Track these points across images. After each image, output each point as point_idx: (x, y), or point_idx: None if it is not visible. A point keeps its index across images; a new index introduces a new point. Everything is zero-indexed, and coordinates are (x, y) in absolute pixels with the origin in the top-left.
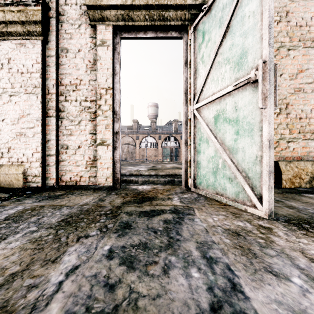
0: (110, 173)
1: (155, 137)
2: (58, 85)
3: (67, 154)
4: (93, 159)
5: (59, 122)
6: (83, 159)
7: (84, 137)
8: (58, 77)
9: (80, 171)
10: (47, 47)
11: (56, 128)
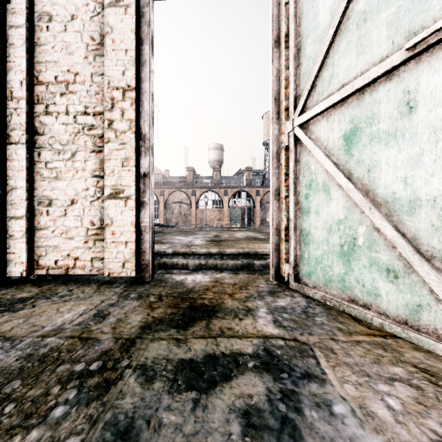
0: (131, 253)
1: (219, 193)
2: (31, 84)
3: (51, 216)
4: (100, 226)
5: (35, 154)
6: (81, 226)
7: (82, 182)
8: (33, 68)
9: (75, 248)
10: (10, 9)
11: (26, 166)
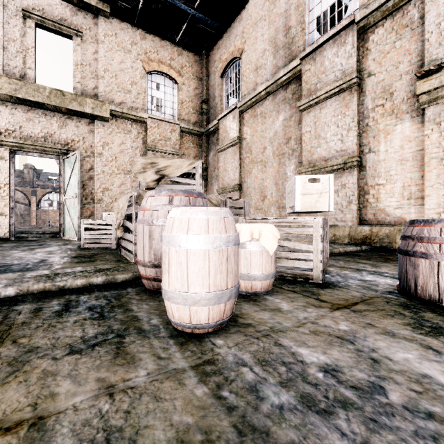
0: (8, 231)
1: None
2: None
3: None
4: None
5: None
6: None
7: None
8: None
9: None
10: None
11: None
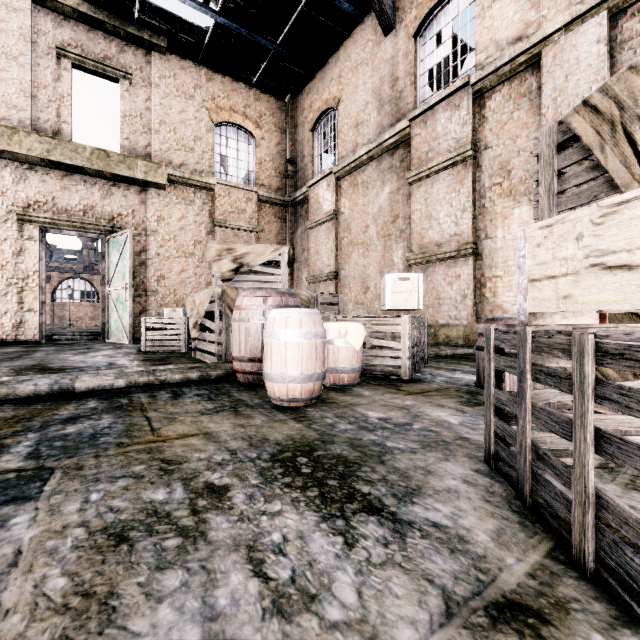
0: (38, 332)
1: (92, 281)
2: None
3: None
4: (21, 322)
5: None
6: (10, 322)
7: (11, 305)
8: None
9: (7, 331)
10: None
11: None
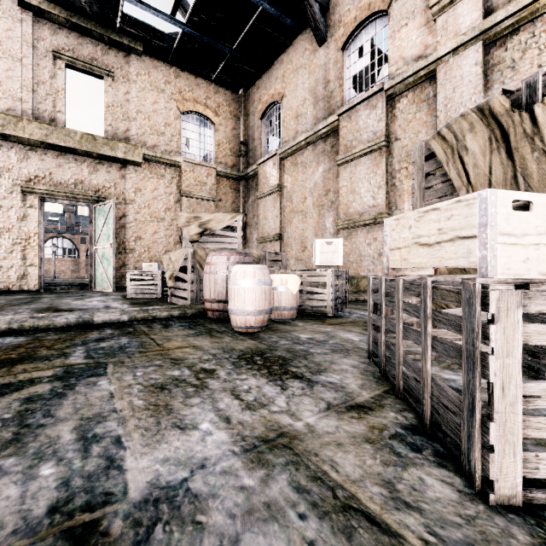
0: (38, 283)
1: (73, 240)
2: None
3: (2, 271)
4: (24, 274)
5: None
6: (15, 274)
7: (16, 261)
8: None
9: (13, 282)
10: None
11: None
